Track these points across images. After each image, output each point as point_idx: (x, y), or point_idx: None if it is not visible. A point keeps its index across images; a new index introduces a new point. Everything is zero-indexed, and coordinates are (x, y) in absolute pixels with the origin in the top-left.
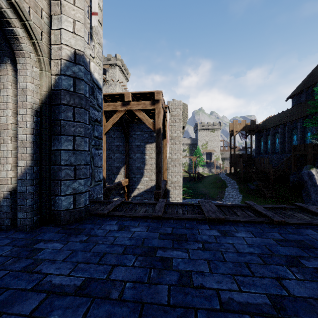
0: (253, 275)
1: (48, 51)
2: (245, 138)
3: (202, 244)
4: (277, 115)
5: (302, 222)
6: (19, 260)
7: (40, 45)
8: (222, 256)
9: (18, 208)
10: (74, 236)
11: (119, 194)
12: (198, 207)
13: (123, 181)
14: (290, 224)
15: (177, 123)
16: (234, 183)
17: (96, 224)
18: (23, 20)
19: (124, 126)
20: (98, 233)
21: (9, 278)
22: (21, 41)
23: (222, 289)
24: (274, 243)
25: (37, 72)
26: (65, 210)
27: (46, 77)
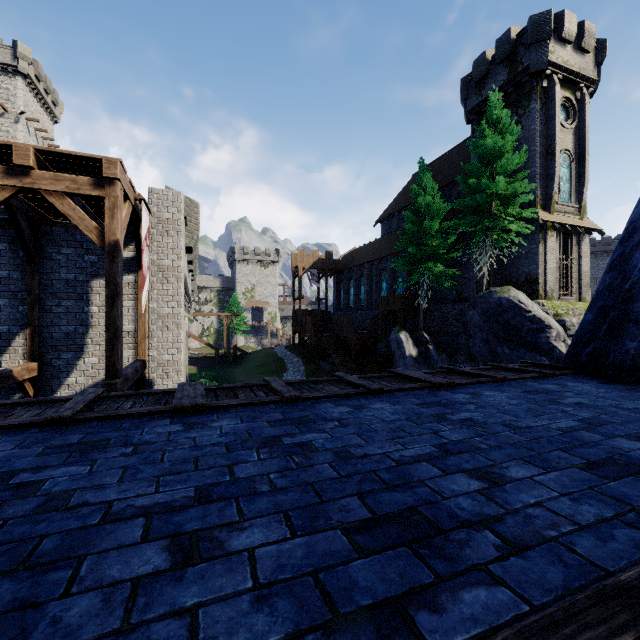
0: (195, 469)
1: None
2: (317, 282)
3: (135, 447)
4: (363, 247)
5: (324, 394)
6: None
7: None
8: (160, 457)
9: None
10: None
11: None
12: (174, 395)
13: (19, 368)
14: (308, 400)
15: (172, 239)
16: (298, 362)
17: None
18: None
19: (25, 231)
20: None
21: None
22: None
23: (124, 498)
24: (263, 426)
25: None
26: None
27: None
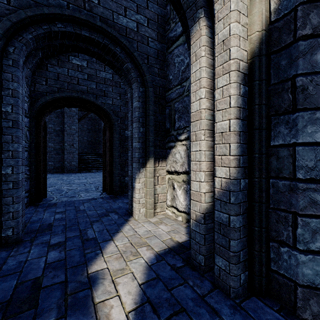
0: None
1: None
2: None
3: None
4: None
5: None
6: None
7: None
8: None
9: (216, 248)
10: None
11: None
12: None
13: None
14: None
15: None
16: None
17: None
18: None
19: None
20: None
21: None
22: None
23: None
24: None
25: (244, 1)
26: (306, 287)
27: (260, 2)
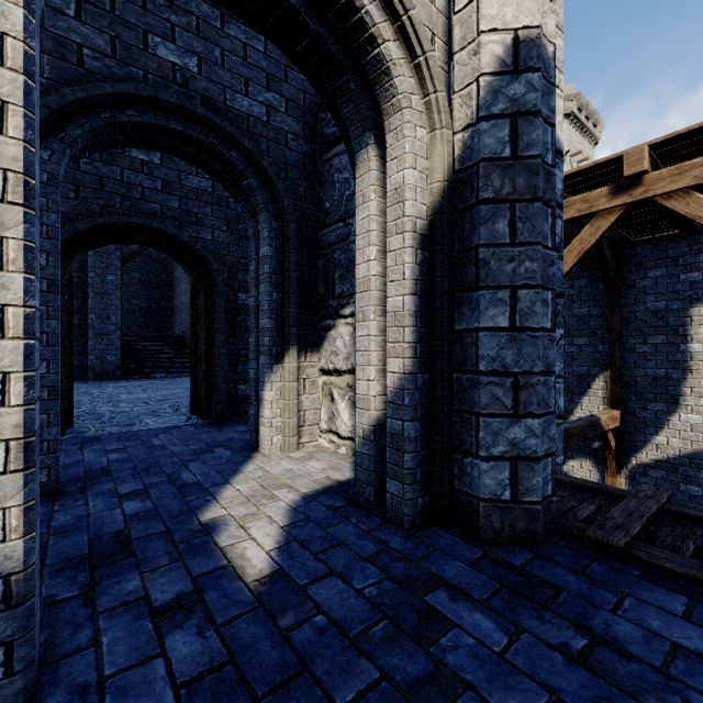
0: None
1: (444, 82)
2: None
3: None
4: None
5: None
6: (397, 636)
7: (431, 66)
8: None
9: (388, 470)
10: (533, 611)
11: (587, 450)
12: None
13: (604, 416)
14: None
15: None
16: None
17: (595, 583)
18: (398, 16)
19: (608, 260)
20: (625, 640)
21: None
22: (393, 73)
23: None
24: None
25: (423, 138)
26: (488, 501)
27: (442, 145)
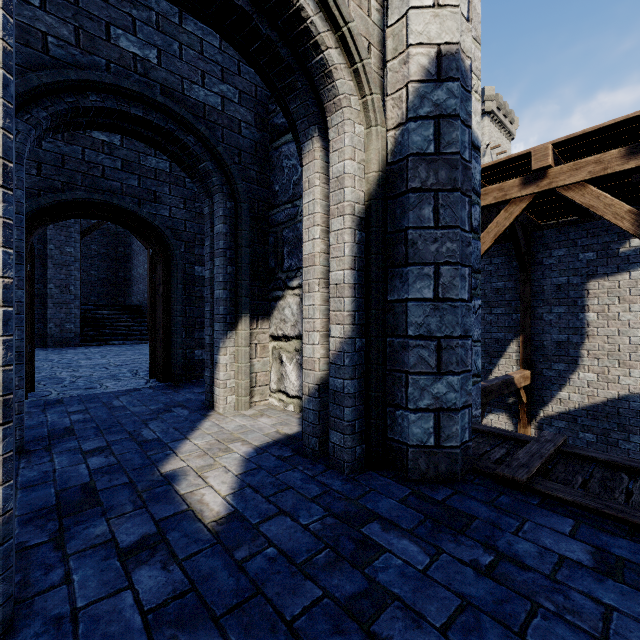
0: None
1: (379, 85)
2: None
3: None
4: None
5: None
6: (337, 561)
7: (367, 71)
8: None
9: (330, 422)
10: (451, 536)
11: (503, 405)
12: None
13: (517, 376)
14: None
15: None
16: None
17: (502, 512)
18: (339, 27)
19: (520, 241)
20: (523, 555)
21: (324, 620)
22: (335, 76)
23: None
24: None
25: (361, 134)
26: (416, 447)
27: (377, 140)
